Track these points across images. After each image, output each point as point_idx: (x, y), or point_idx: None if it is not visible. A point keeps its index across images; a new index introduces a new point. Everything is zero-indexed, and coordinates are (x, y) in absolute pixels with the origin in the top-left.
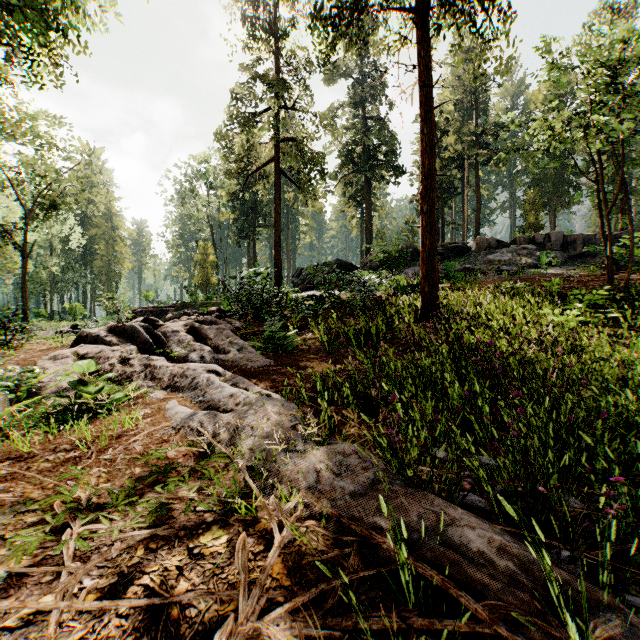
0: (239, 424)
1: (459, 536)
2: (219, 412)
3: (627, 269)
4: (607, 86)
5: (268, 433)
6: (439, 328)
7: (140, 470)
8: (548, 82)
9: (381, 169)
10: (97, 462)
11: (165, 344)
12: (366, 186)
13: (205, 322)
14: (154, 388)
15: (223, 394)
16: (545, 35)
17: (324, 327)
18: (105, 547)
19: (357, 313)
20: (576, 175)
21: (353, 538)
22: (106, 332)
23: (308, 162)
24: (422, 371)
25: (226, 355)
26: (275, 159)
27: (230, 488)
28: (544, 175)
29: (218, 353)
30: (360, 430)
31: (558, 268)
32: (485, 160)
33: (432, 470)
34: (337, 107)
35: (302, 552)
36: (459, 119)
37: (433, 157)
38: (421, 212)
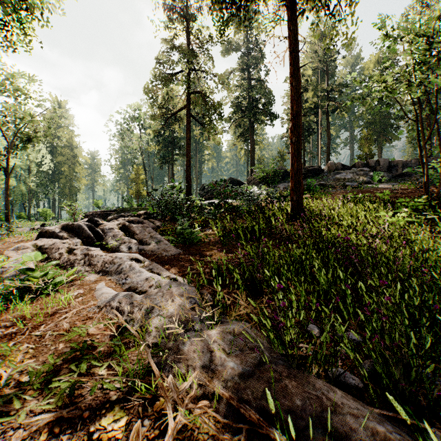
0: (148, 305)
1: (343, 425)
2: (136, 292)
3: (438, 184)
4: (426, 50)
5: (172, 313)
6: (305, 226)
7: (63, 346)
8: (377, 55)
9: (261, 115)
10: (29, 338)
11: (103, 238)
12: (250, 127)
13: (134, 222)
14: (89, 272)
15: (140, 278)
16: (380, 15)
17: (220, 225)
18: (12, 430)
19: (244, 215)
20: (397, 119)
21: (242, 424)
22: (60, 229)
23: (210, 108)
24: (295, 259)
25: (147, 246)
26: (186, 107)
27: (134, 367)
28: (374, 120)
29: (142, 245)
30: (247, 309)
31: (385, 184)
32: (333, 109)
33: (313, 354)
34: (230, 72)
35: (194, 437)
36: (315, 81)
37: (299, 102)
38: (291, 142)
